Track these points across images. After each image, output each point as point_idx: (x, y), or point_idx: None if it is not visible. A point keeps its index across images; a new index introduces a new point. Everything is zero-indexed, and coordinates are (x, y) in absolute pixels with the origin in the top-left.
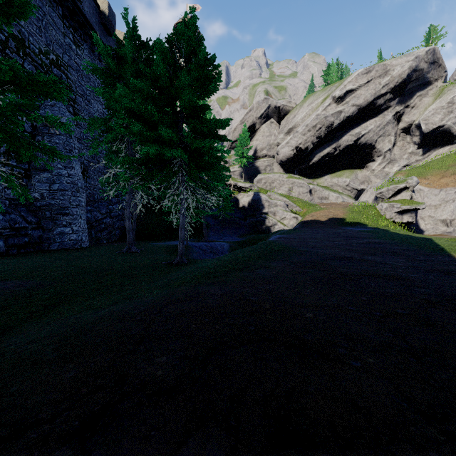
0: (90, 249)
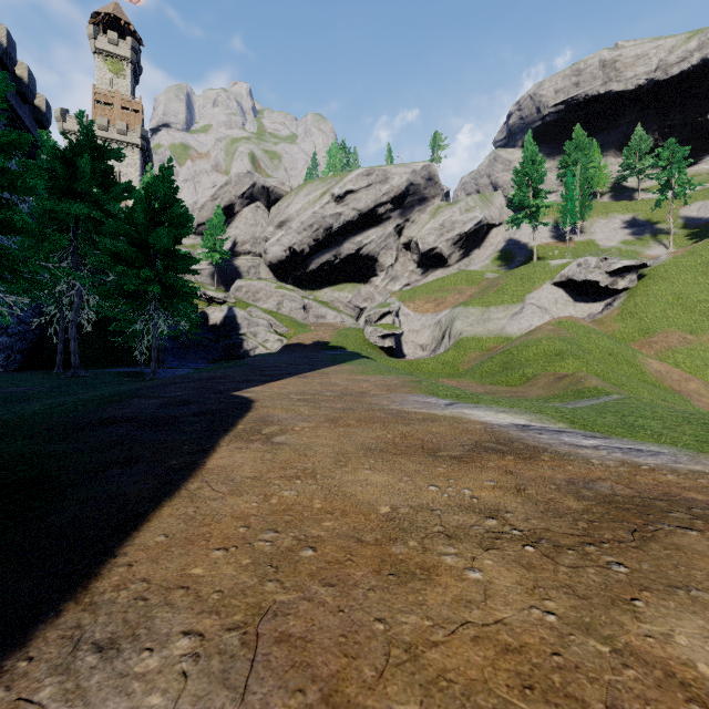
0: (9, 376)
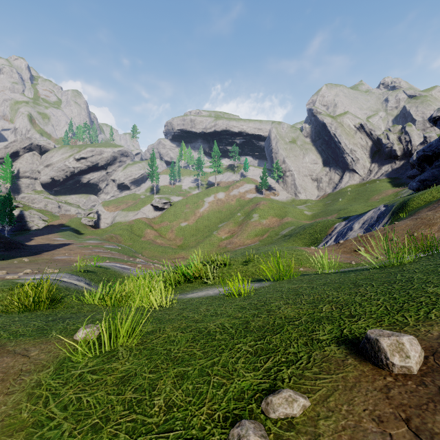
0: None
